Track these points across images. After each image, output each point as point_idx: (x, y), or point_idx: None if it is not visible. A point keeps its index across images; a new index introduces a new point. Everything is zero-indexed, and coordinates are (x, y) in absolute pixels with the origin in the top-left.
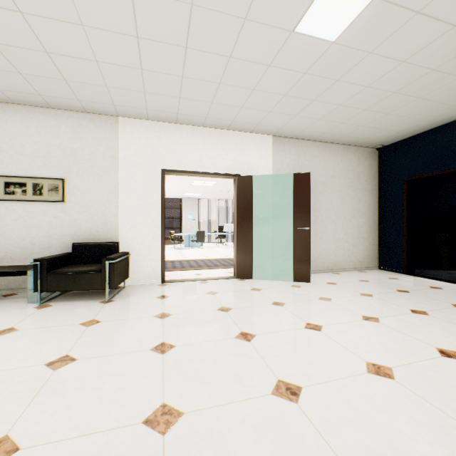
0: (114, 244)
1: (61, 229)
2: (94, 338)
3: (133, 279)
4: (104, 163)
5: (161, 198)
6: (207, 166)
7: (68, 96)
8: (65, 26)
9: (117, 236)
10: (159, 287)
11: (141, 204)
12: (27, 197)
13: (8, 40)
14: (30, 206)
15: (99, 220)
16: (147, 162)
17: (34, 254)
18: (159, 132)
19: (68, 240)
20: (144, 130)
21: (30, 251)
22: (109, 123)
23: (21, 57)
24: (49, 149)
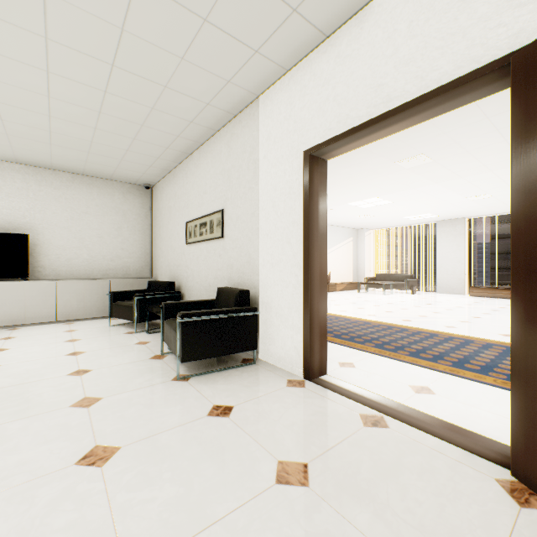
0: (237, 292)
1: (222, 269)
2: (15, 428)
3: (273, 354)
4: (248, 176)
5: (303, 209)
6: (398, 90)
7: (198, 106)
8: (54, 12)
9: (258, 282)
10: (277, 385)
11: (280, 227)
12: (207, 237)
13: (100, 80)
14: (209, 246)
15: (244, 258)
16: (288, 149)
17: (210, 297)
18: (302, 80)
19: (226, 283)
20: (284, 95)
21: (209, 293)
22: (252, 115)
23: (125, 90)
24: (217, 179)
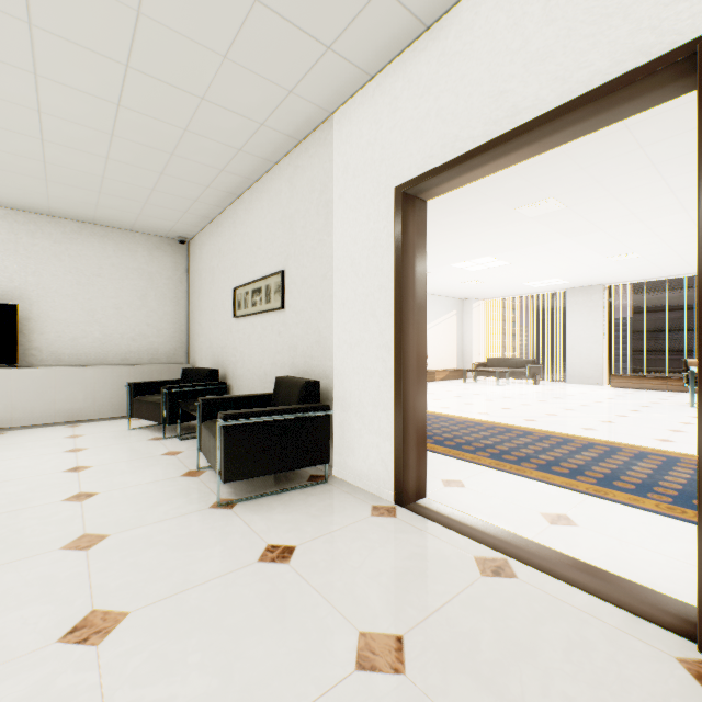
0: (302, 384)
1: (283, 352)
2: None
3: (351, 469)
4: (318, 223)
5: (394, 268)
6: (529, 98)
7: (249, 127)
8: None
9: (331, 369)
10: (357, 514)
11: (362, 294)
12: (262, 307)
13: (110, 88)
14: (264, 320)
15: (313, 336)
16: (372, 186)
17: (267, 389)
18: (392, 90)
19: (287, 371)
20: (367, 111)
21: (265, 385)
22: (323, 140)
23: (147, 102)
24: (275, 229)
